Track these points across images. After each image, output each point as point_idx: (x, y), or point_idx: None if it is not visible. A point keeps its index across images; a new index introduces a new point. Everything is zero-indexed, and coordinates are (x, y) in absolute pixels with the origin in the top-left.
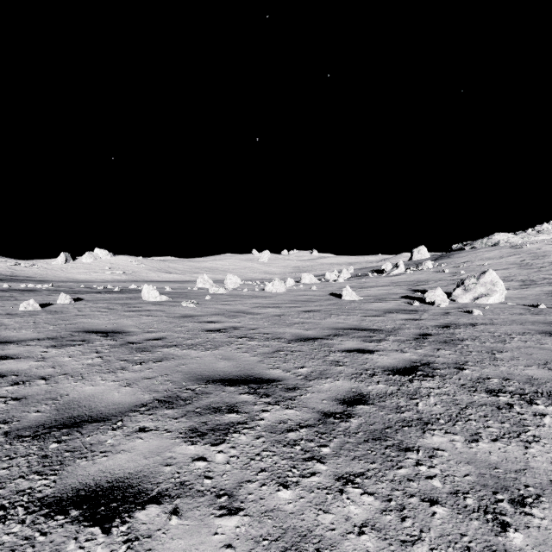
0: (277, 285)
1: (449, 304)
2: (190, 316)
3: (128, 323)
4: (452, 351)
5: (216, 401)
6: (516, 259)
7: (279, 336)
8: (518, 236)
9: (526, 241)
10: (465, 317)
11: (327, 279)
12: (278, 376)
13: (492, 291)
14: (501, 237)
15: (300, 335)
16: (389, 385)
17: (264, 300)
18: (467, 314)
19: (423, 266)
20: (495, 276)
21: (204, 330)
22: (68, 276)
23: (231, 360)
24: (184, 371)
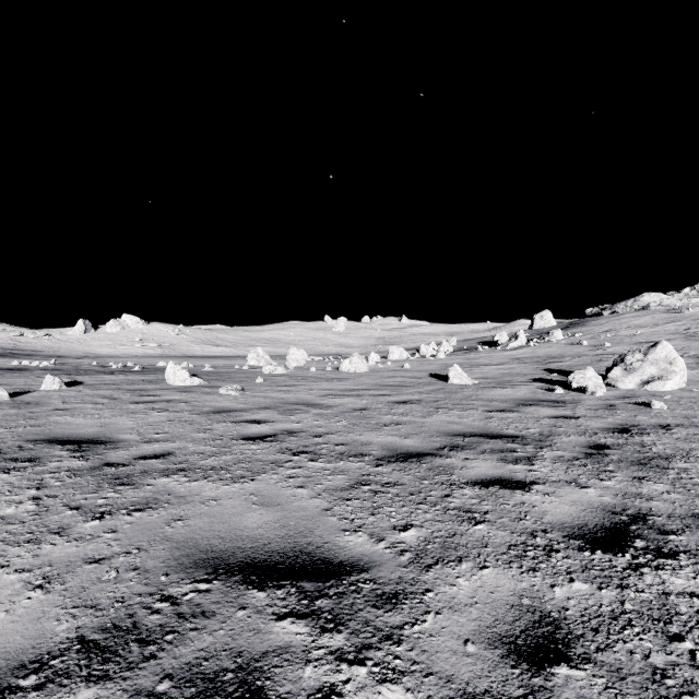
0: (356, 363)
1: (607, 390)
2: (225, 410)
3: (124, 425)
4: (667, 484)
5: (218, 647)
6: (677, 327)
7: (360, 450)
8: (675, 297)
9: (686, 304)
10: (643, 414)
11: (422, 353)
12: (360, 554)
13: (669, 371)
14: (652, 298)
15: (395, 447)
16: (596, 583)
17: (338, 384)
18: (644, 408)
19: (550, 337)
20: (672, 350)
21: (241, 438)
22: (87, 350)
23: (273, 506)
24: (176, 538)
